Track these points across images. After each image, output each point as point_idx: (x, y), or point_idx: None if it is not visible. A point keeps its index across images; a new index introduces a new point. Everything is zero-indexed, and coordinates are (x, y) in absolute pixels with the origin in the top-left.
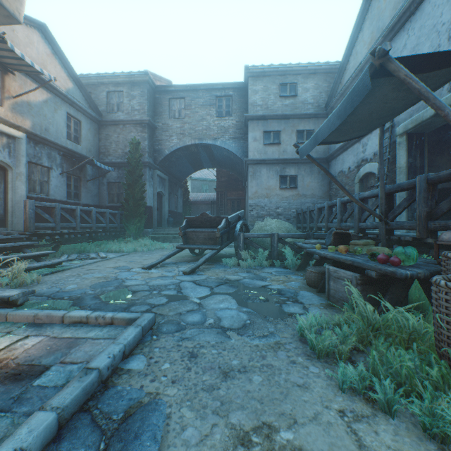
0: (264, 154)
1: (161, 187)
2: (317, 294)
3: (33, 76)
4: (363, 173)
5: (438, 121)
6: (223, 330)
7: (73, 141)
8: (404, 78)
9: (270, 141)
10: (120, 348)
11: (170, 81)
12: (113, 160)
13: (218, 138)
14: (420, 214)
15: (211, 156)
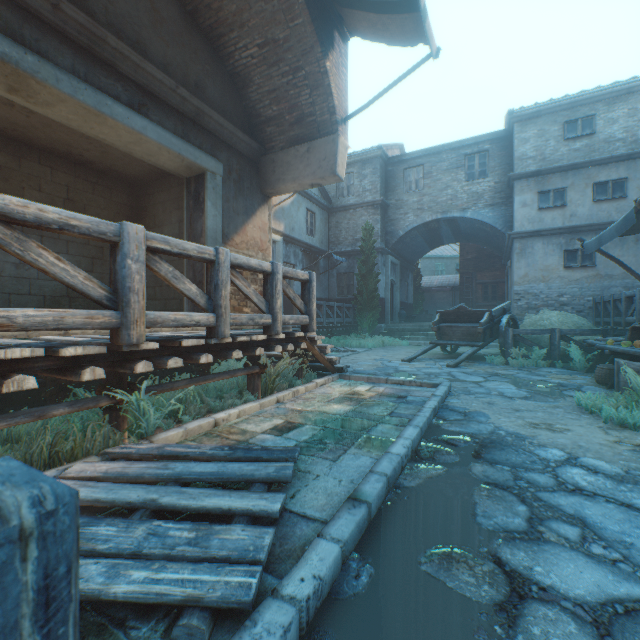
0: (538, 223)
1: (392, 274)
2: (606, 389)
3: None
4: None
5: None
6: (507, 397)
7: (310, 236)
8: None
9: (548, 204)
10: (443, 391)
11: (401, 144)
12: (343, 249)
13: (467, 208)
14: None
15: (455, 230)
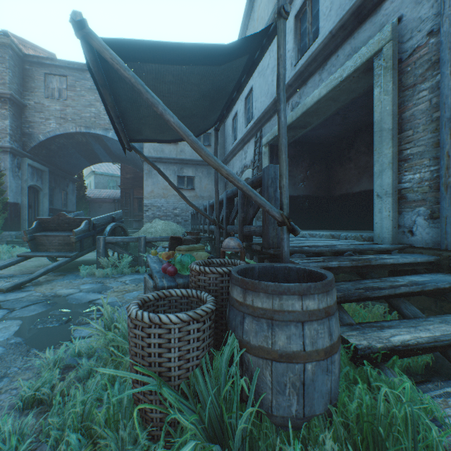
0: (161, 152)
1: (35, 179)
2: None
3: None
4: (244, 178)
5: (289, 136)
6: None
7: None
8: (112, 62)
9: None
10: None
11: (53, 54)
12: None
13: (110, 129)
14: (240, 219)
15: (107, 149)
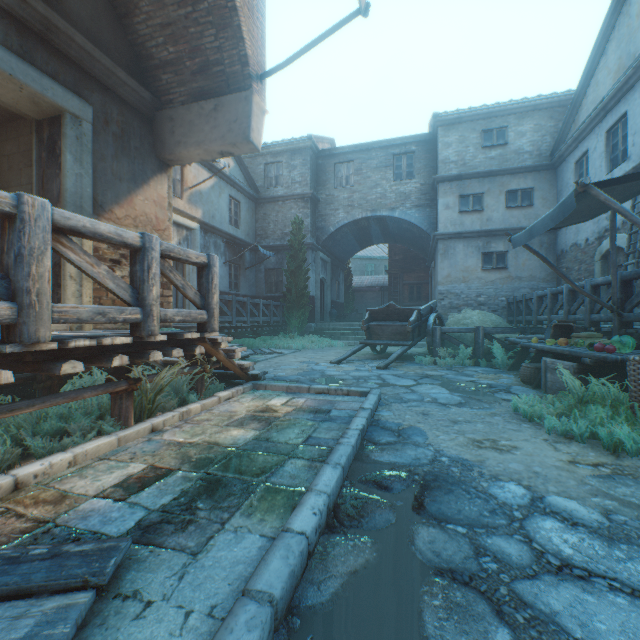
0: (460, 225)
1: (323, 272)
2: (533, 389)
3: (204, 163)
4: (606, 248)
5: None
6: (442, 404)
7: (234, 226)
8: (603, 201)
9: (468, 207)
10: (373, 402)
11: (332, 139)
12: (271, 243)
13: (396, 208)
14: None
15: (384, 230)
